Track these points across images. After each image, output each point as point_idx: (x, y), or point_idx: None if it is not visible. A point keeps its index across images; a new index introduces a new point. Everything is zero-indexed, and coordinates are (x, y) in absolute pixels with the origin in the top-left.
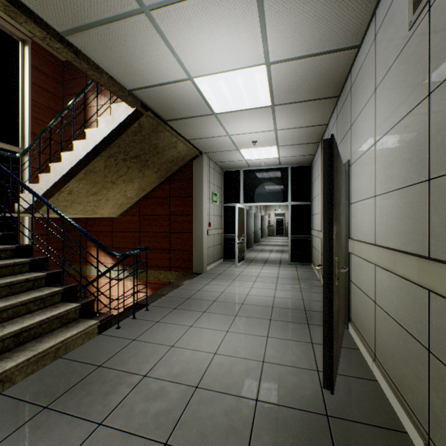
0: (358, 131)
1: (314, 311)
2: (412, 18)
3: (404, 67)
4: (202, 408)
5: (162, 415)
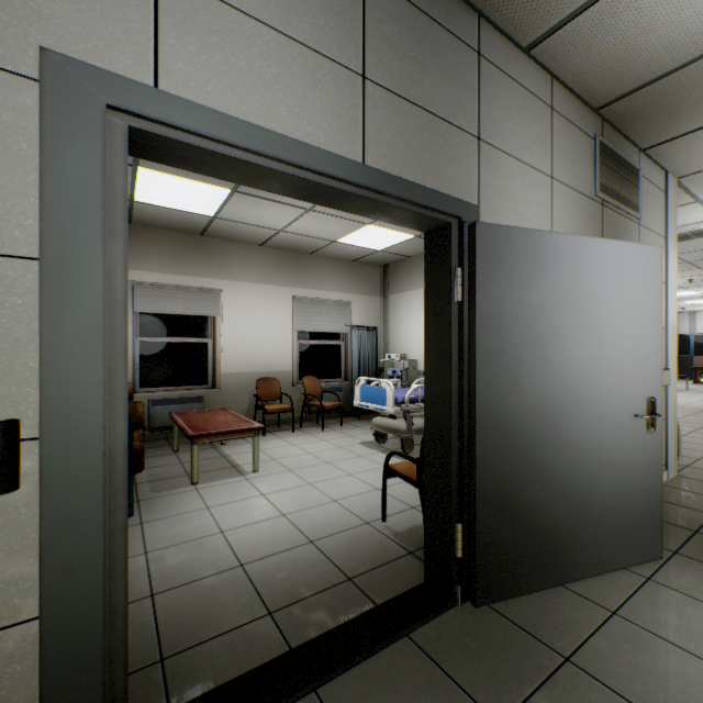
0: (511, 185)
1: (475, 690)
2: (599, 192)
3: (586, 215)
4: None
5: None
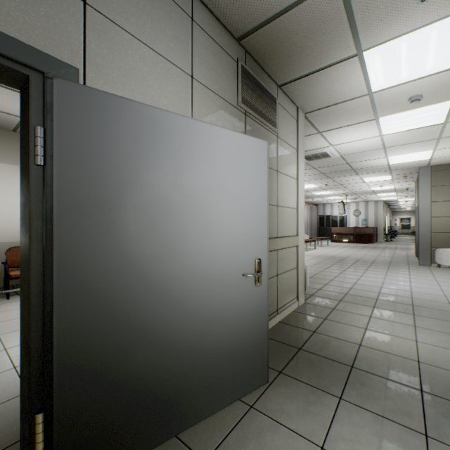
0: (138, 66)
1: None
2: (241, 103)
3: (231, 118)
4: (402, 407)
5: (446, 412)
